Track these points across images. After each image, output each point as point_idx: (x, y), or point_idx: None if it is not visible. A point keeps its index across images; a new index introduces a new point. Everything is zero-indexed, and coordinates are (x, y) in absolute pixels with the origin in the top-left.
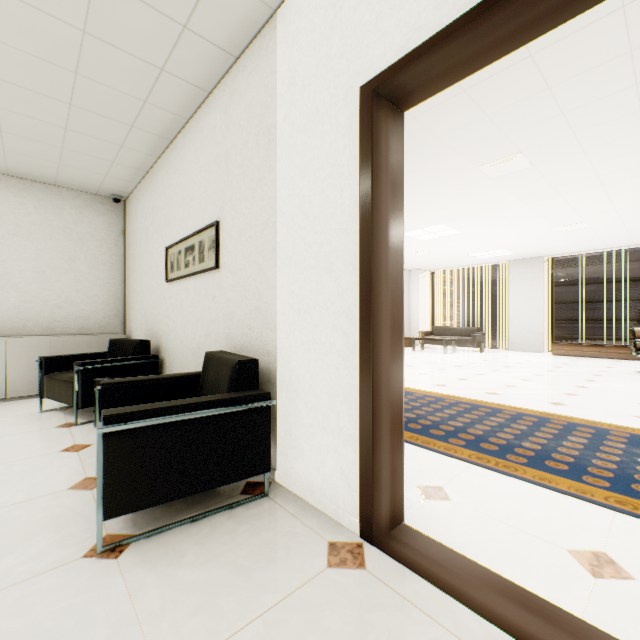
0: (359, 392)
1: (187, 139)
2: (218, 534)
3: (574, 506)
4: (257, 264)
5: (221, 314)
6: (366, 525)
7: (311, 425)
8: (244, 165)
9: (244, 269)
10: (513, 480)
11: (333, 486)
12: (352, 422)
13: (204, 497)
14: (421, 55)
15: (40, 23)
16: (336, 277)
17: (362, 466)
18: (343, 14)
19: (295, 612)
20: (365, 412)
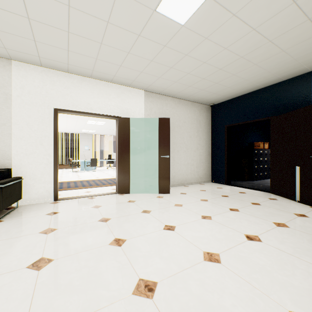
0: (54, 171)
1: None
2: (22, 211)
3: (81, 189)
4: None
5: None
6: (56, 198)
7: (33, 183)
8: None
9: None
10: (69, 190)
11: (43, 195)
12: (50, 178)
13: None
14: (70, 112)
15: None
16: (44, 146)
17: (55, 186)
18: (47, 87)
19: (58, 206)
20: (56, 175)
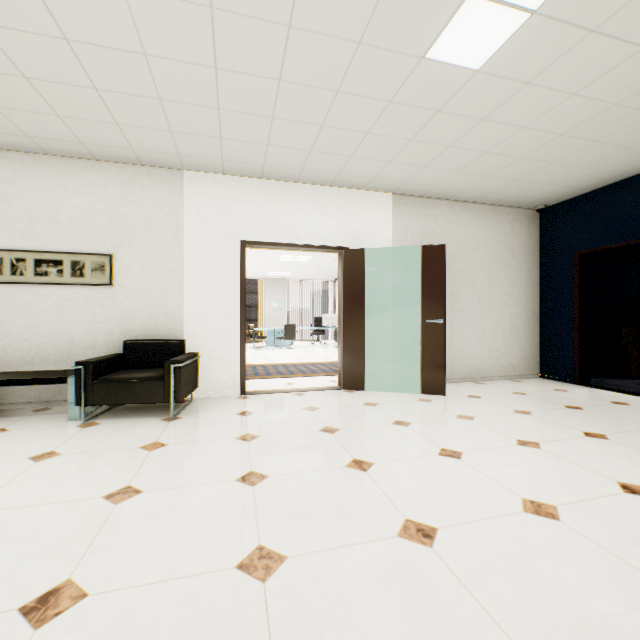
0: (241, 345)
1: (42, 167)
2: (201, 407)
3: (277, 379)
4: (165, 290)
5: (115, 317)
6: (244, 390)
7: (212, 365)
8: (149, 231)
9: (149, 291)
10: (258, 379)
11: (226, 384)
12: (236, 357)
13: (169, 407)
14: (265, 245)
15: (29, 97)
16: (227, 304)
17: (242, 370)
18: (231, 207)
19: (250, 403)
20: (243, 352)
